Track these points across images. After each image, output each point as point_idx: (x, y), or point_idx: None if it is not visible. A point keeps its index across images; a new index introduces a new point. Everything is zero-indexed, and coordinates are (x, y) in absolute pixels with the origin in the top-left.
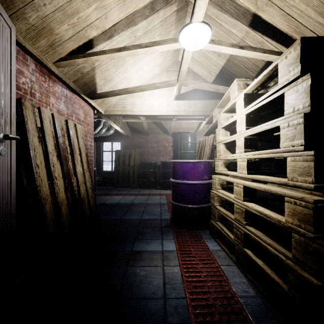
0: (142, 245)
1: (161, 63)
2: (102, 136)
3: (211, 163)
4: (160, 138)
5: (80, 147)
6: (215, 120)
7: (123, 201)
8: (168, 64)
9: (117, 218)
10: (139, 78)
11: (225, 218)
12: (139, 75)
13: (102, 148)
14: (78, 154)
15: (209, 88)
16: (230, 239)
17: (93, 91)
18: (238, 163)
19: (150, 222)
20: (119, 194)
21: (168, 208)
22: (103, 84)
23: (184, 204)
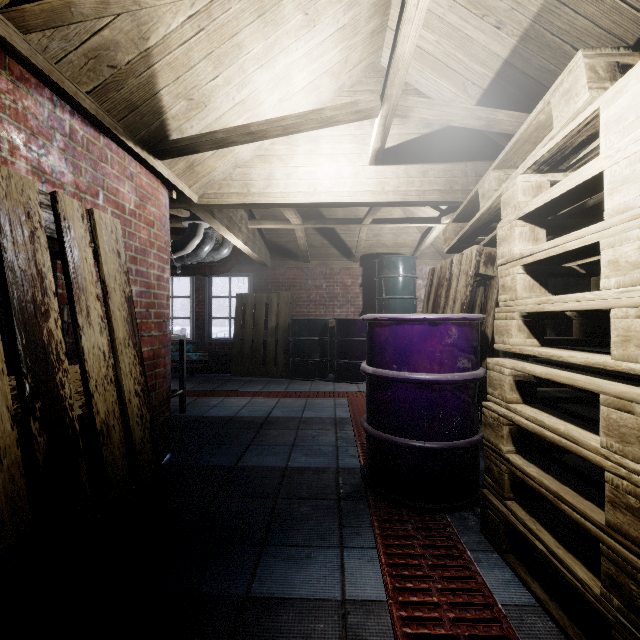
0: (280, 570)
1: (338, 66)
2: (206, 264)
3: (477, 322)
4: (335, 267)
5: (106, 276)
6: (487, 203)
7: (248, 411)
8: (356, 74)
9: (224, 464)
10: (283, 108)
11: (532, 491)
12: (282, 97)
13: (208, 290)
14: (95, 296)
15: (469, 120)
16: (581, 588)
17: (160, 135)
18: (614, 324)
19: (308, 479)
20: (241, 392)
21: (355, 433)
22: (184, 113)
23: (401, 438)
